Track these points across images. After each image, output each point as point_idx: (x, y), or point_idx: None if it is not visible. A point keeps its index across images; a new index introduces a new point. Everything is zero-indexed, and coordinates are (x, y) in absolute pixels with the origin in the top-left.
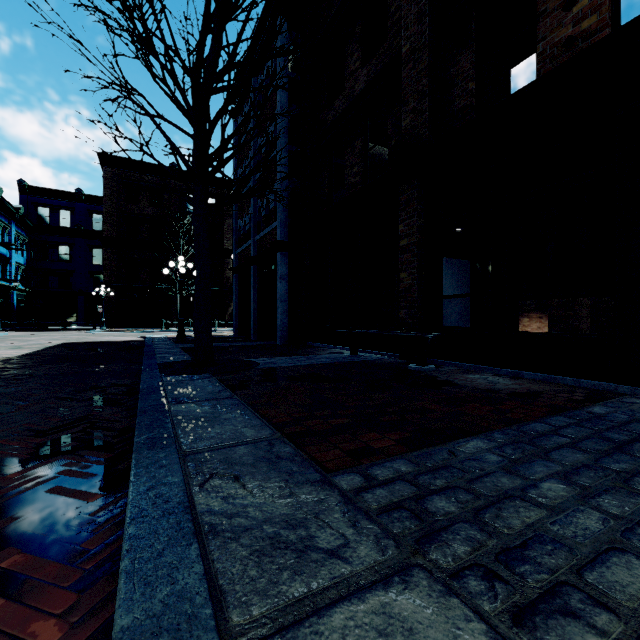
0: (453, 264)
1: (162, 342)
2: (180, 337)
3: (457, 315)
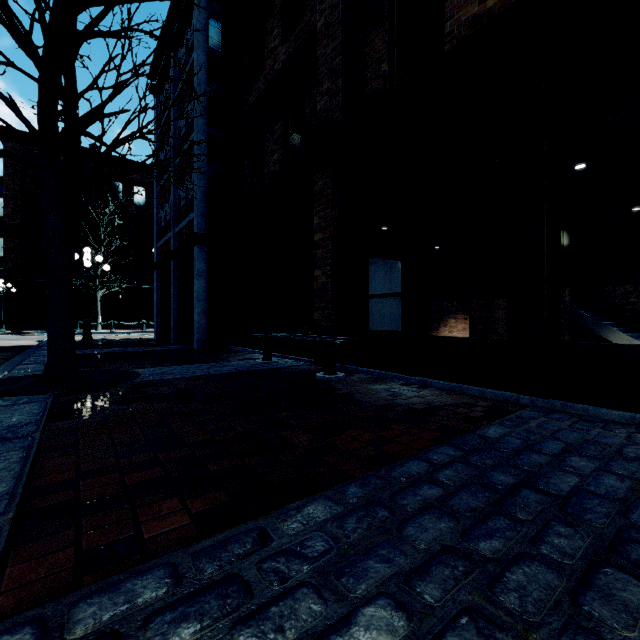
0: (386, 265)
1: None
2: (85, 341)
3: (390, 316)
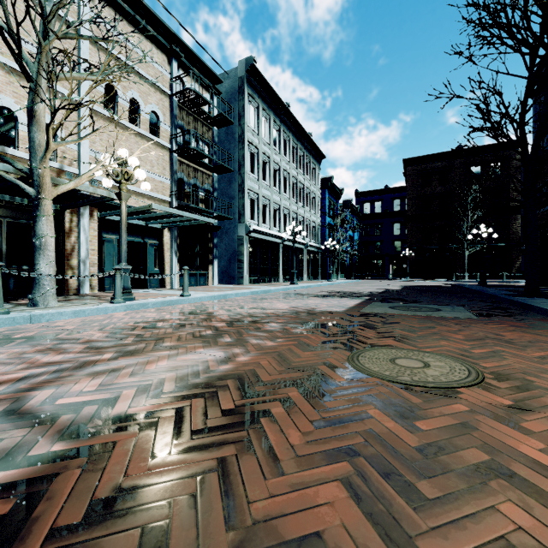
0: None
1: (474, 286)
2: (481, 284)
3: None
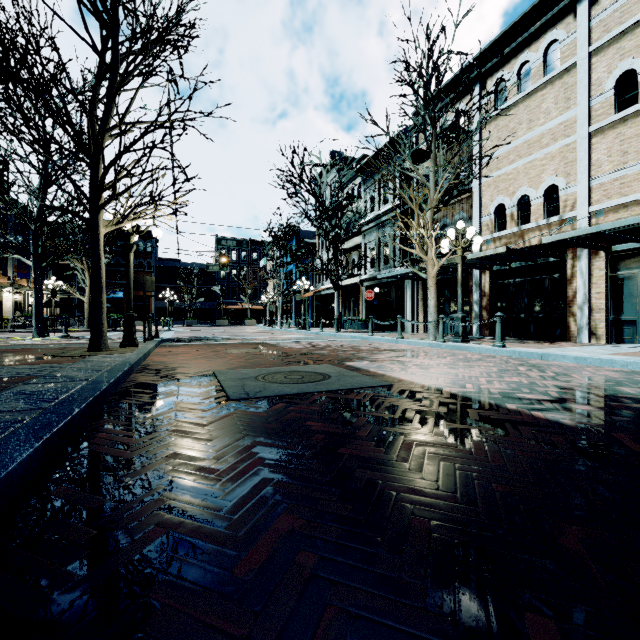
0: None
1: None
2: None
3: None
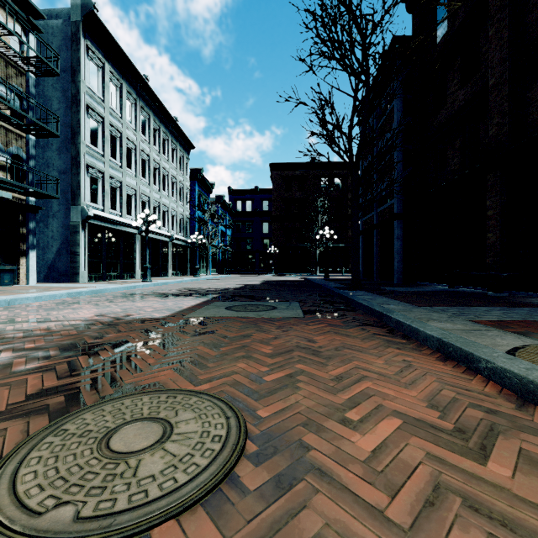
0: None
1: (319, 280)
2: (326, 278)
3: None
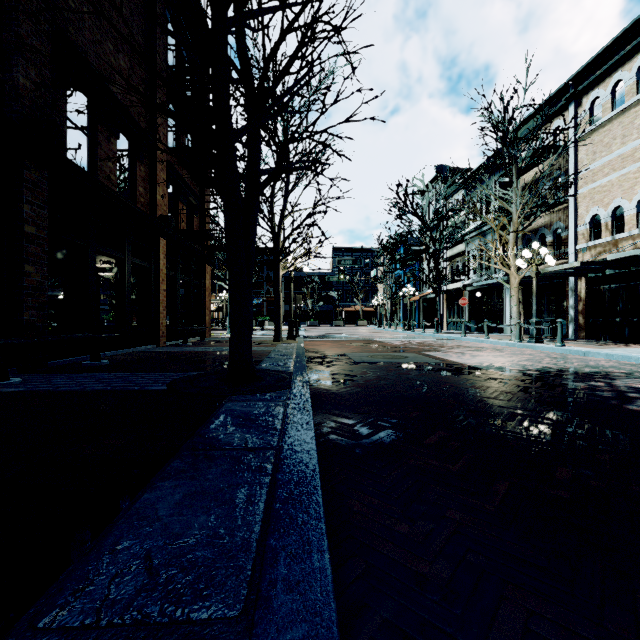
0: None
1: None
2: None
3: None
